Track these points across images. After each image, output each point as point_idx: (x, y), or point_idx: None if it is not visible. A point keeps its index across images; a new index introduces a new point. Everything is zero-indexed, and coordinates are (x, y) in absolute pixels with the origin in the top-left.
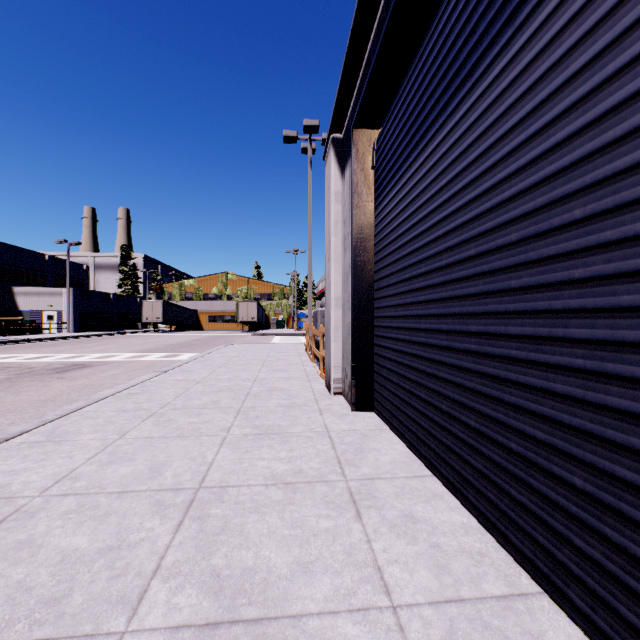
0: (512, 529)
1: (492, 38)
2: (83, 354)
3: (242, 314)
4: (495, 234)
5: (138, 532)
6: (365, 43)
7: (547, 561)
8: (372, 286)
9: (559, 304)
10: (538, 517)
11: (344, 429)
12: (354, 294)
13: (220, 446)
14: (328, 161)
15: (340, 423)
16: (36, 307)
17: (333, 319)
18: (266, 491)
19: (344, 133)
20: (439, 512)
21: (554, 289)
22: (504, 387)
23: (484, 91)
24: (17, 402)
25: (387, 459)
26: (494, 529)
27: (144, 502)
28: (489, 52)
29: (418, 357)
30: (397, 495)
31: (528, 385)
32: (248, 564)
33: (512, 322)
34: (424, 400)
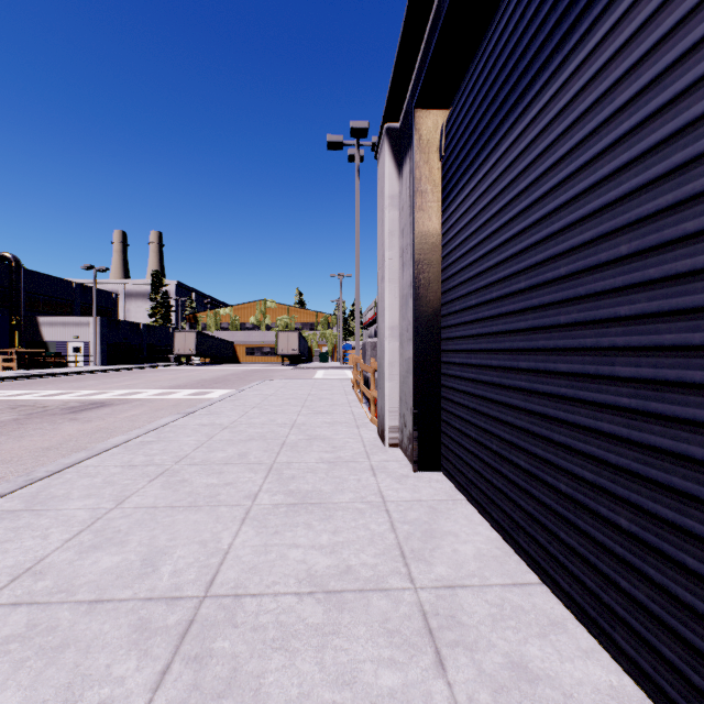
0: None
1: None
2: (105, 390)
3: (282, 346)
4: (679, 214)
5: (99, 686)
6: None
7: None
8: (439, 311)
9: None
10: None
11: (405, 499)
12: (416, 321)
13: (241, 523)
14: (381, 158)
15: (399, 489)
16: (62, 338)
17: (388, 353)
18: (299, 606)
19: (402, 120)
20: (567, 660)
21: None
22: (703, 476)
23: None
24: (16, 450)
25: (470, 551)
26: None
27: (122, 622)
28: None
29: (514, 408)
30: (494, 621)
31: None
32: None
33: None
34: (525, 470)
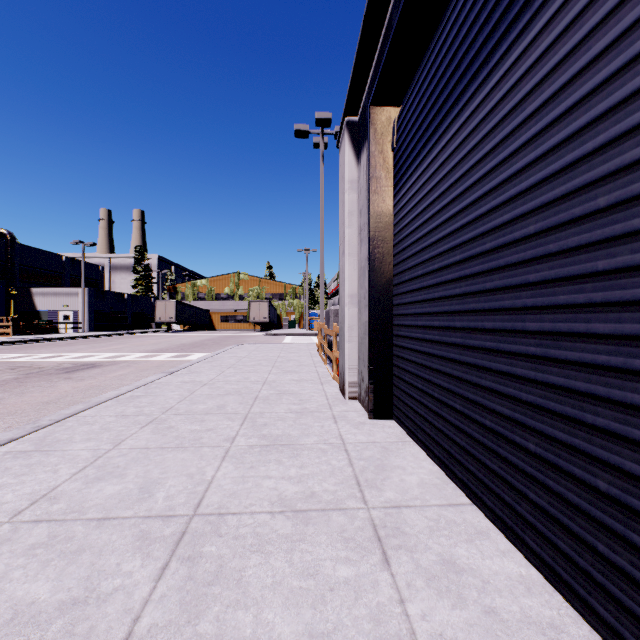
0: (599, 597)
1: None
2: (95, 354)
3: (254, 314)
4: (569, 202)
5: (112, 578)
6: (386, 4)
7: None
8: (392, 280)
9: None
10: None
11: (362, 441)
12: (372, 289)
13: (222, 460)
14: (342, 147)
15: (357, 433)
16: (53, 307)
17: (348, 317)
18: (272, 521)
19: (360, 115)
20: (488, 558)
21: None
22: (585, 404)
23: (551, 19)
24: (19, 404)
25: (414, 480)
26: (568, 590)
27: (126, 534)
28: None
29: (451, 361)
30: (431, 531)
31: (629, 404)
32: (245, 634)
33: (599, 317)
34: (459, 412)
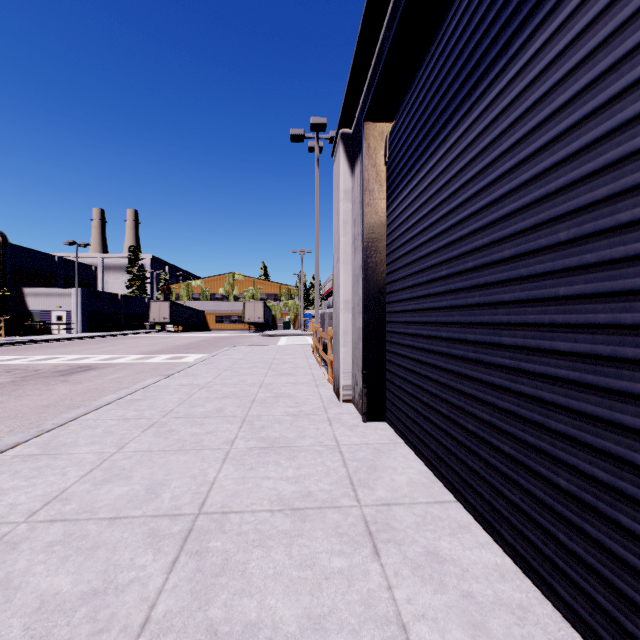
0: (560, 580)
1: (533, 5)
2: (90, 356)
3: (249, 315)
4: (537, 233)
5: (128, 571)
6: (378, 28)
7: (611, 629)
8: (384, 289)
9: (629, 318)
10: (598, 573)
11: (355, 442)
12: (365, 297)
13: (223, 462)
14: (337, 158)
15: (351, 435)
16: (46, 308)
17: (342, 323)
18: (272, 519)
19: (354, 128)
20: (468, 549)
21: (621, 299)
22: (549, 412)
23: (522, 68)
24: (19, 407)
25: (404, 480)
26: (536, 575)
27: (137, 531)
28: (529, 22)
29: (438, 368)
30: (418, 526)
31: (583, 413)
32: (250, 617)
33: (560, 336)
34: (445, 416)
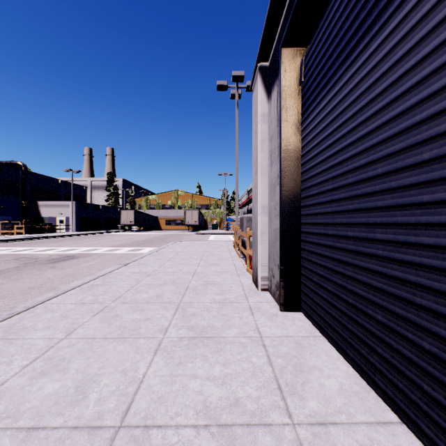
0: None
1: None
2: (76, 248)
3: (188, 219)
4: None
5: None
6: None
7: None
8: (299, 194)
9: None
10: None
11: (277, 334)
12: (282, 202)
13: (154, 354)
14: (255, 88)
15: (271, 326)
16: (52, 214)
17: (260, 224)
18: (196, 441)
19: (270, 60)
20: None
21: None
22: None
23: None
24: (12, 288)
25: (333, 386)
26: None
27: None
28: None
29: (370, 271)
30: None
31: None
32: None
33: None
34: (382, 323)
